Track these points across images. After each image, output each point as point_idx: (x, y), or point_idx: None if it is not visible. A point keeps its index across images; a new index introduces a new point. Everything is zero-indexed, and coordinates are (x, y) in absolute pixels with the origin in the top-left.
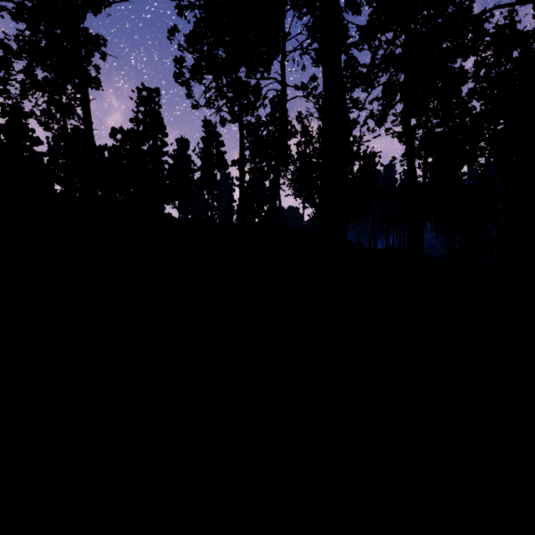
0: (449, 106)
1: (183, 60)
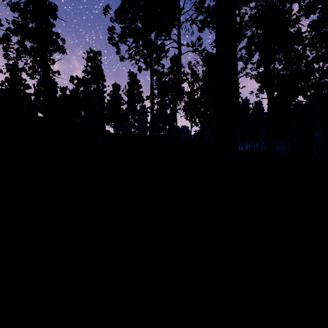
0: (289, 56)
1: (114, 29)
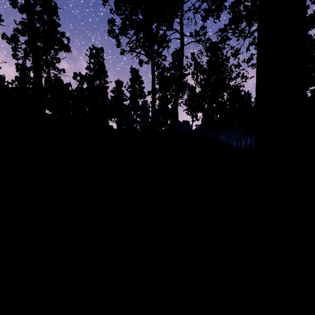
0: None
1: (114, 21)
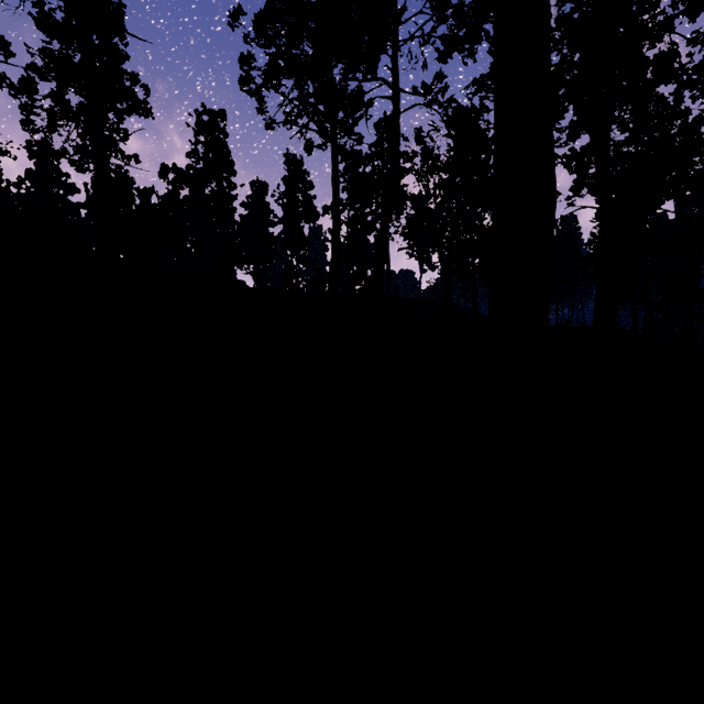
0: (645, 112)
1: (252, 59)
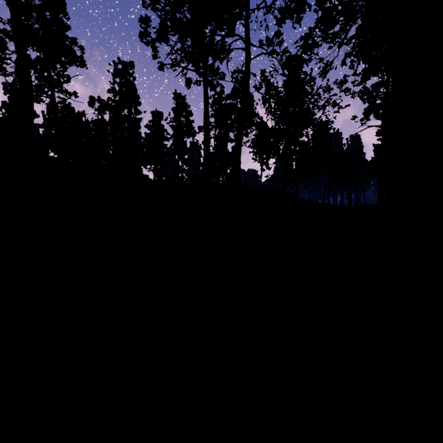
0: None
1: (148, 20)
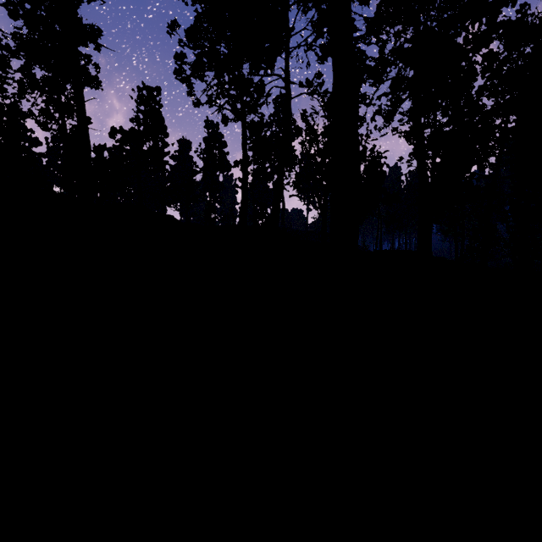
0: (458, 104)
1: (184, 56)
